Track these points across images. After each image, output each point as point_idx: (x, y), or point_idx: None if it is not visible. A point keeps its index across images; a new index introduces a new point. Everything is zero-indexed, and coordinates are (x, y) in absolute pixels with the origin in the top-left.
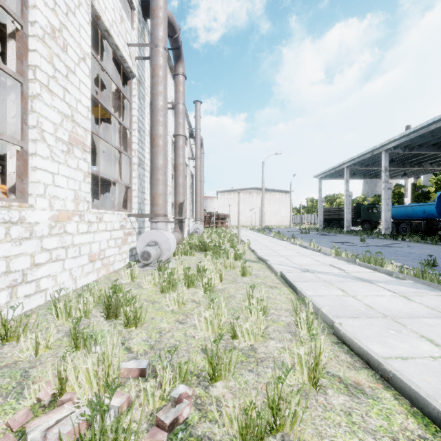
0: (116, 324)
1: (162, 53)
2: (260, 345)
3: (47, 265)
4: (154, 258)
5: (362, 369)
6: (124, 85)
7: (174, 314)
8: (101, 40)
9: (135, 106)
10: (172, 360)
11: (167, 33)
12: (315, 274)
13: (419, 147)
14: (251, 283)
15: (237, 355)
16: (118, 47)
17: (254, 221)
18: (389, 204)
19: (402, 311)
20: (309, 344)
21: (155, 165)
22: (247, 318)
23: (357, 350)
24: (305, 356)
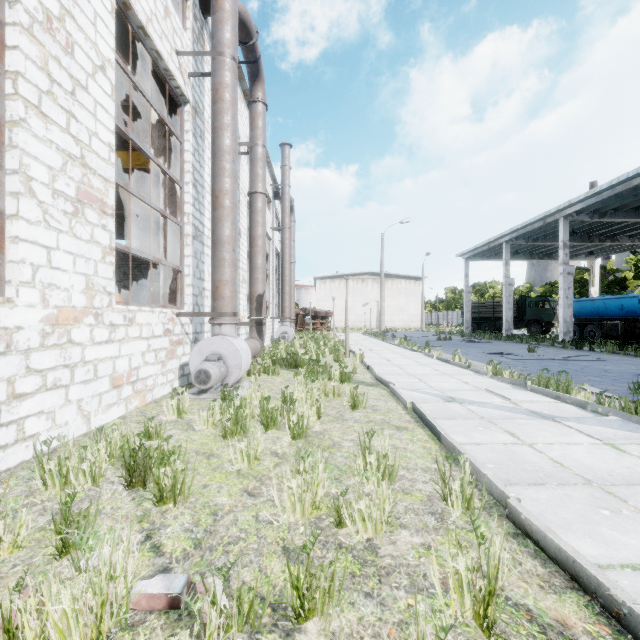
0: (143, 498)
1: (230, 65)
2: (384, 540)
3: (38, 396)
4: (216, 380)
5: (567, 592)
6: (172, 116)
7: (241, 478)
8: (135, 45)
9: (188, 147)
10: (231, 572)
11: (239, 38)
12: (465, 406)
13: (614, 211)
14: (366, 421)
15: (344, 560)
16: (161, 55)
17: (369, 321)
18: (570, 297)
19: (613, 471)
20: (467, 537)
21: (218, 237)
22: (360, 486)
23: (553, 552)
24: (467, 573)
